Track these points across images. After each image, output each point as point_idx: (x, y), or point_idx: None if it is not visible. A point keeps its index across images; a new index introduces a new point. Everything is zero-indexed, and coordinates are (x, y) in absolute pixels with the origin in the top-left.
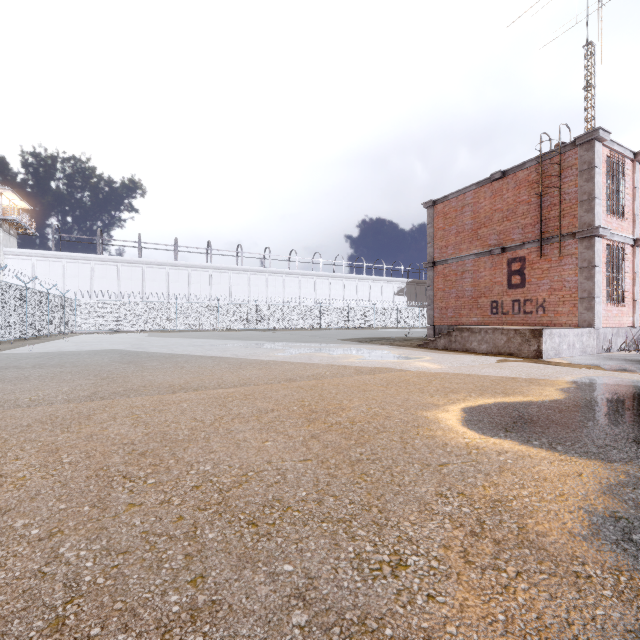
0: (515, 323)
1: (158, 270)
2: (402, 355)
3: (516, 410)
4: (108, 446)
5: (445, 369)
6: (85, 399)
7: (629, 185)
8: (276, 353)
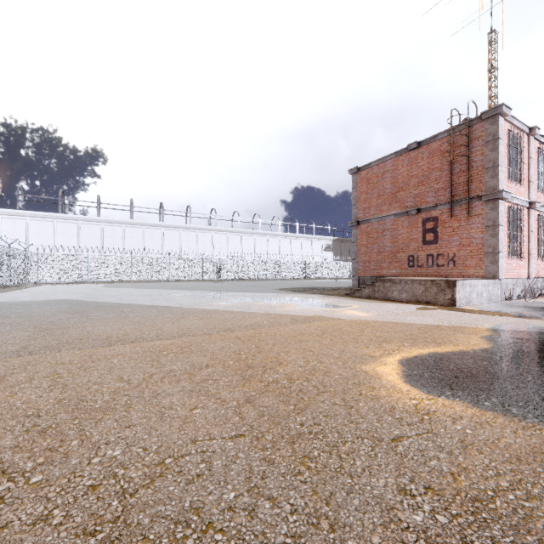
0: (429, 275)
1: (115, 228)
2: (332, 303)
3: (452, 362)
4: (6, 420)
5: (373, 317)
6: (11, 354)
7: (525, 156)
8: (218, 302)
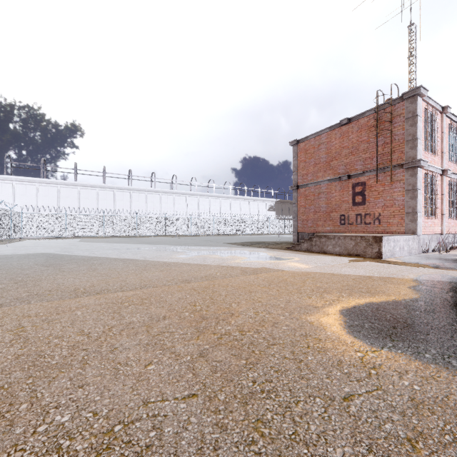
0: (358, 231)
1: (90, 191)
2: (276, 256)
3: (388, 312)
4: None
5: (313, 269)
6: None
7: (439, 130)
8: (177, 255)
